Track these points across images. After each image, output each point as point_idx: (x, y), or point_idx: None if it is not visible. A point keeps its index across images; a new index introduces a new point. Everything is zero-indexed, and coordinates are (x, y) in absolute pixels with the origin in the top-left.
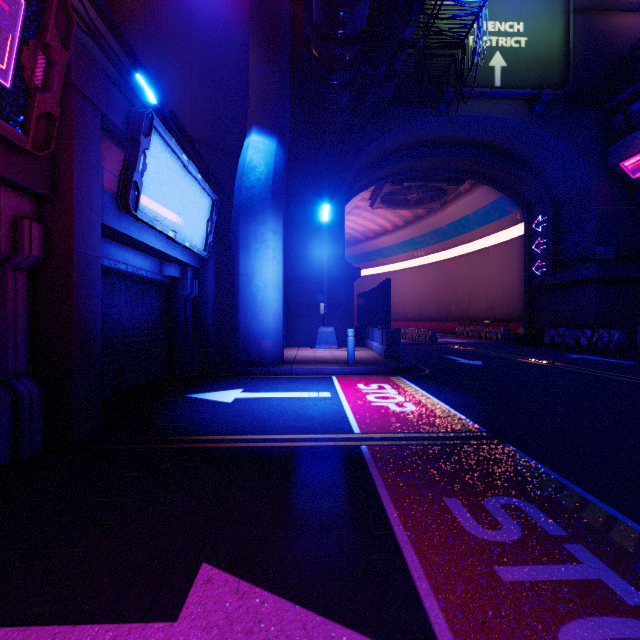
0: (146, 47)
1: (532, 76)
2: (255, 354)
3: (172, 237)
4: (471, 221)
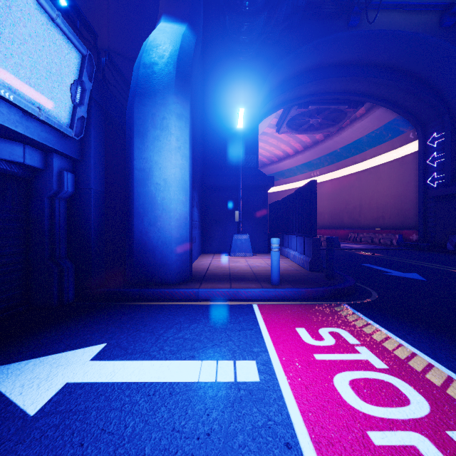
0: None
1: None
2: (153, 270)
3: None
4: (363, 143)
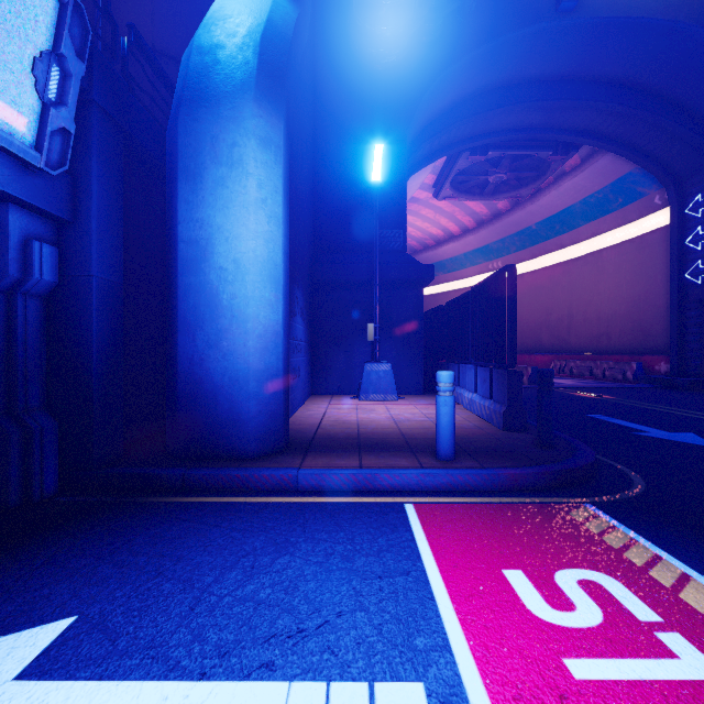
0: None
1: None
2: (215, 432)
3: None
4: (575, 215)
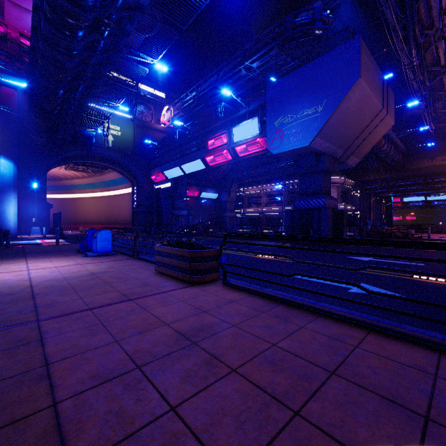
0: None
1: (123, 145)
2: None
3: None
4: (117, 181)
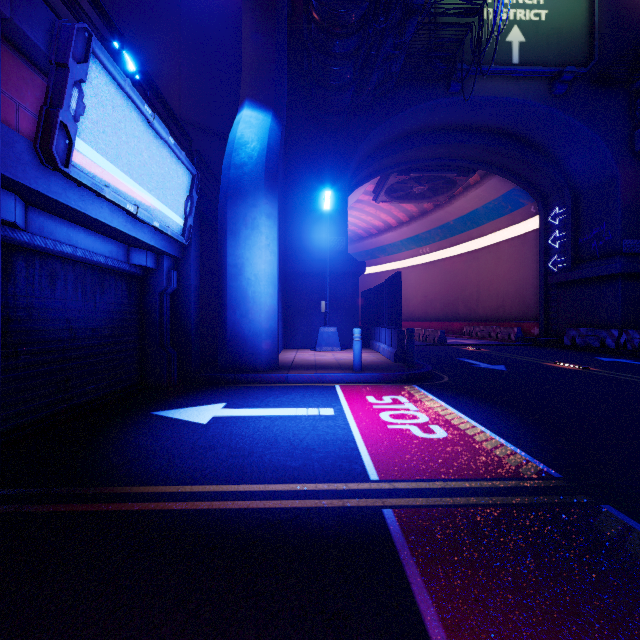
0: (130, 19)
1: (553, 52)
2: (245, 358)
3: (132, 212)
4: (480, 215)
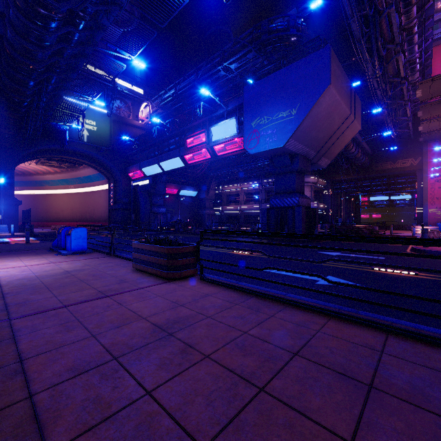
0: None
1: (99, 141)
2: None
3: None
4: (93, 178)
